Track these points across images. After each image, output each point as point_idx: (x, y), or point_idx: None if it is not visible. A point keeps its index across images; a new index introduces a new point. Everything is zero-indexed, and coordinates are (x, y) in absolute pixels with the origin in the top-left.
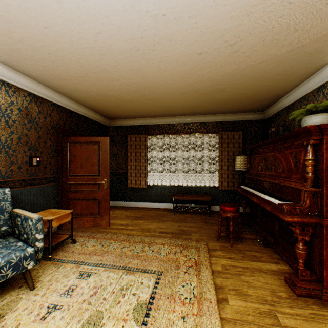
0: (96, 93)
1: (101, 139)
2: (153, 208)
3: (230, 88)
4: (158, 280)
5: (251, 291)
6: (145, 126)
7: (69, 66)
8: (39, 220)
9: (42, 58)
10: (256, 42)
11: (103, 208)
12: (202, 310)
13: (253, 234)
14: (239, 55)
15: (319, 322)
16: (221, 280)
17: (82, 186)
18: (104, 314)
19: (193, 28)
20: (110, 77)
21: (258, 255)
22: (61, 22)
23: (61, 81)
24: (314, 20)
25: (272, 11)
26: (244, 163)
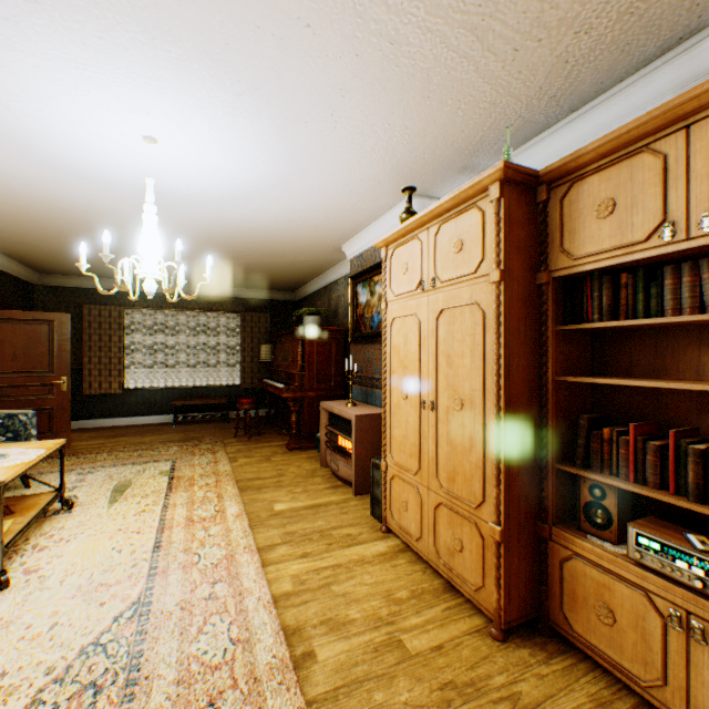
0: (54, 249)
1: (56, 316)
2: (137, 425)
3: (251, 272)
4: (176, 462)
5: (258, 454)
6: (120, 292)
7: (40, 230)
8: (35, 415)
9: (6, 220)
10: (264, 254)
11: (60, 422)
12: (218, 465)
13: (275, 429)
14: (252, 257)
15: (296, 456)
16: (235, 455)
17: (16, 390)
18: (132, 480)
19: (211, 241)
20: (97, 244)
21: (272, 440)
22: (74, 215)
23: (4, 234)
24: (300, 254)
25: (270, 247)
26: (271, 354)
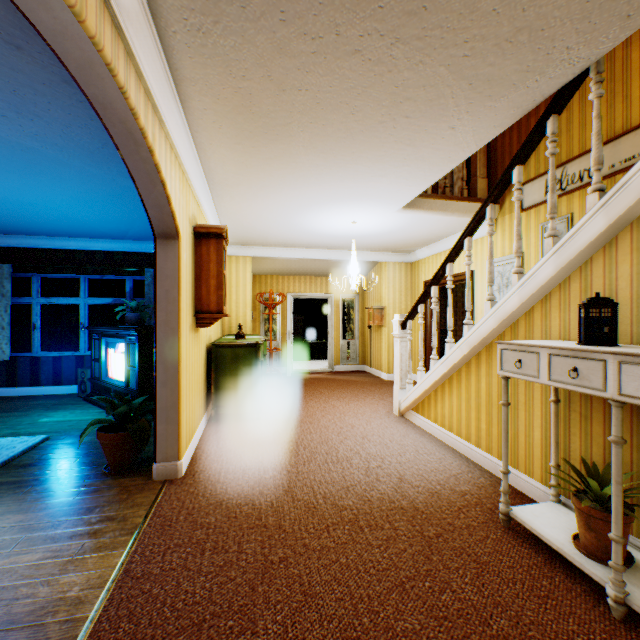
0: None
1: None
2: None
3: None
4: None
5: None
6: None
7: None
8: None
9: None
10: None
11: None
12: None
13: None
14: None
15: None
16: None
17: None
18: None
19: None
20: None
21: None
22: None
23: None
24: None
25: None
26: None
